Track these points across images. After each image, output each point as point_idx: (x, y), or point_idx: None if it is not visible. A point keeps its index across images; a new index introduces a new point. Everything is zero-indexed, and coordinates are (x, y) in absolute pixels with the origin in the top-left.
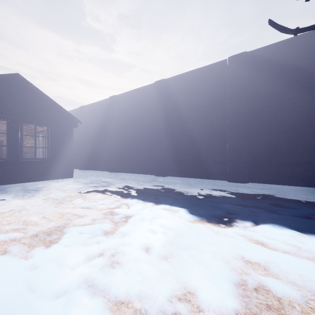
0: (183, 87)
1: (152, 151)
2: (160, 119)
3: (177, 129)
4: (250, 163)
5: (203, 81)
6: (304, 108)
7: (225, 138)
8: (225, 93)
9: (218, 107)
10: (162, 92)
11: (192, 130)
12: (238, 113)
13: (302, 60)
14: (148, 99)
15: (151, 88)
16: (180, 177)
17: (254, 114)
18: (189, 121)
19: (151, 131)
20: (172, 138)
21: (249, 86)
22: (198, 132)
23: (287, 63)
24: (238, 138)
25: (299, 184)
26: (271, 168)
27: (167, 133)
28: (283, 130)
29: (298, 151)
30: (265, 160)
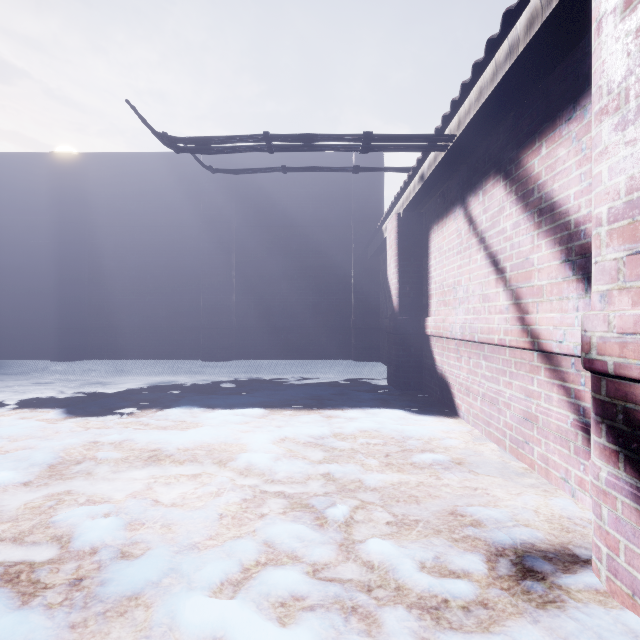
0: (122, 181)
1: (45, 306)
2: (66, 238)
3: (110, 263)
4: (236, 329)
5: (162, 180)
6: (299, 254)
7: (199, 286)
8: (199, 210)
9: (189, 232)
10: (71, 180)
11: (141, 267)
12: (217, 249)
13: (297, 188)
14: (35, 187)
15: (44, 163)
16: (115, 359)
17: (242, 253)
18: (135, 249)
19: (42, 261)
20: (96, 279)
21: (235, 207)
22: (152, 273)
23: (281, 187)
24: (217, 288)
25: (295, 356)
26: (264, 335)
27: (83, 269)
28: (277, 281)
29: (293, 311)
30: (256, 324)
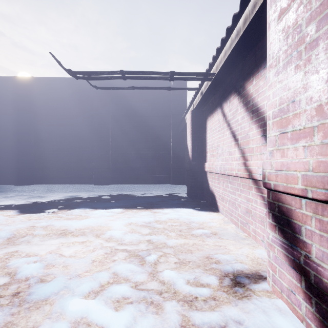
0: (52, 92)
1: (11, 156)
2: (22, 121)
3: (45, 134)
4: (112, 169)
5: (73, 92)
6: (144, 130)
7: (93, 146)
8: (93, 107)
9: (87, 118)
10: (25, 91)
11: (62, 136)
12: (102, 127)
13: (143, 96)
14: (6, 94)
15: (10, 82)
16: (48, 184)
17: (115, 130)
18: (59, 127)
19: (9, 133)
20: (38, 142)
21: (111, 106)
22: (68, 139)
23: (135, 96)
24: (102, 147)
25: (142, 182)
26: (126, 172)
27: (31, 137)
28: (133, 144)
29: (141, 159)
30: (122, 166)
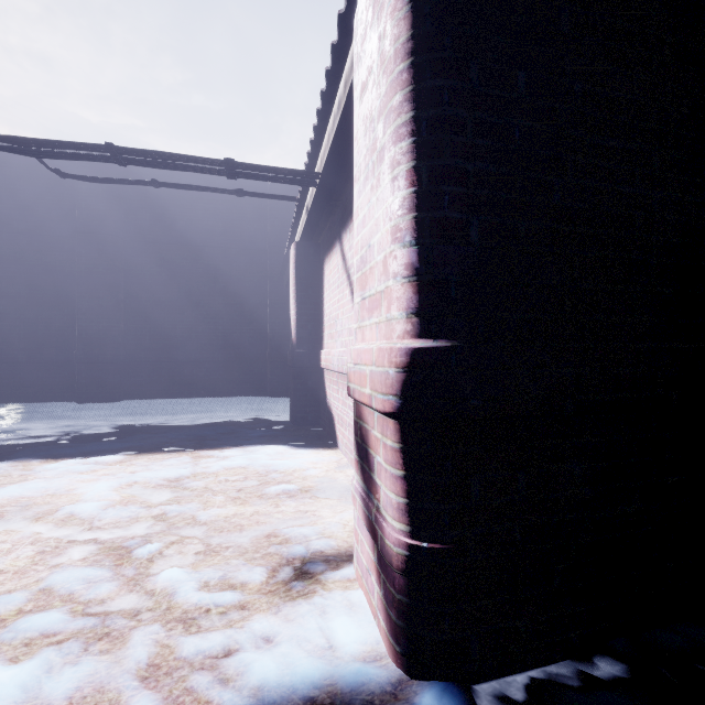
0: None
1: None
2: None
3: None
4: (126, 364)
5: (19, 175)
6: (207, 277)
7: (75, 311)
8: (75, 217)
9: (59, 243)
10: None
11: None
12: (99, 266)
13: (205, 203)
14: None
15: None
16: None
17: (134, 274)
18: None
19: None
20: None
21: (124, 218)
22: (3, 292)
23: (185, 200)
24: (98, 314)
25: (202, 394)
26: (163, 370)
27: None
28: (179, 308)
29: (199, 343)
30: (152, 358)
